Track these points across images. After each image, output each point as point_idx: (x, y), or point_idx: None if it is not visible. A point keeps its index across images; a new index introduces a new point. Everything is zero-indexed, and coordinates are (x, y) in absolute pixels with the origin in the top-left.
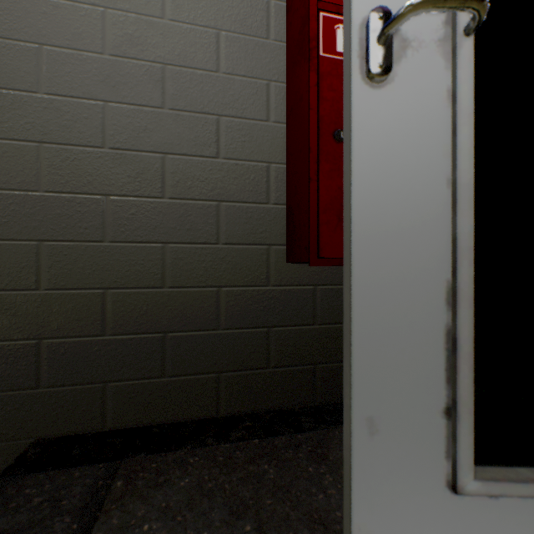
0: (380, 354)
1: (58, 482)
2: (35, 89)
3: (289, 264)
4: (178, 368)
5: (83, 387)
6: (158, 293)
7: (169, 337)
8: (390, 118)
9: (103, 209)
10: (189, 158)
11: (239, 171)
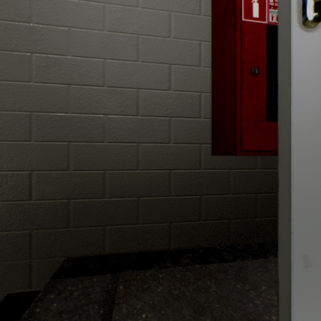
0: (312, 212)
1: (85, 284)
2: (66, 54)
3: (213, 155)
4: (146, 219)
5: (92, 228)
6: (134, 173)
7: (141, 200)
8: (320, 51)
9: (103, 123)
10: (153, 91)
11: (182, 98)
